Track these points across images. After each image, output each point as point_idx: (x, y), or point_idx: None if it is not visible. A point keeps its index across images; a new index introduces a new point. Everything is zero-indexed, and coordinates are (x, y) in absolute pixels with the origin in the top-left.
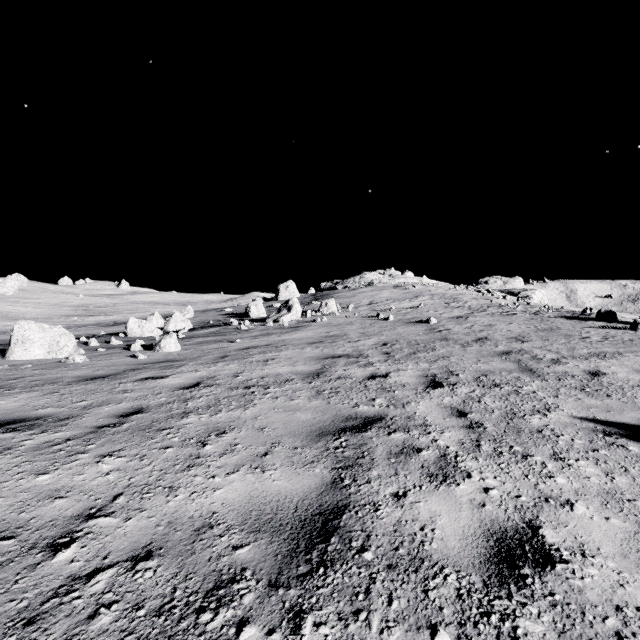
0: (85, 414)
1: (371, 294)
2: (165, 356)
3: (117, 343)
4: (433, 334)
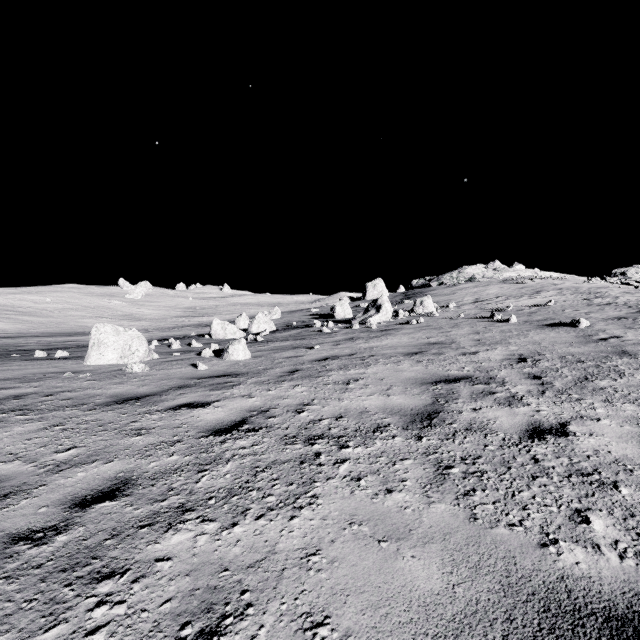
0: (39, 487)
1: (474, 290)
2: (228, 366)
3: (197, 346)
4: (595, 344)
